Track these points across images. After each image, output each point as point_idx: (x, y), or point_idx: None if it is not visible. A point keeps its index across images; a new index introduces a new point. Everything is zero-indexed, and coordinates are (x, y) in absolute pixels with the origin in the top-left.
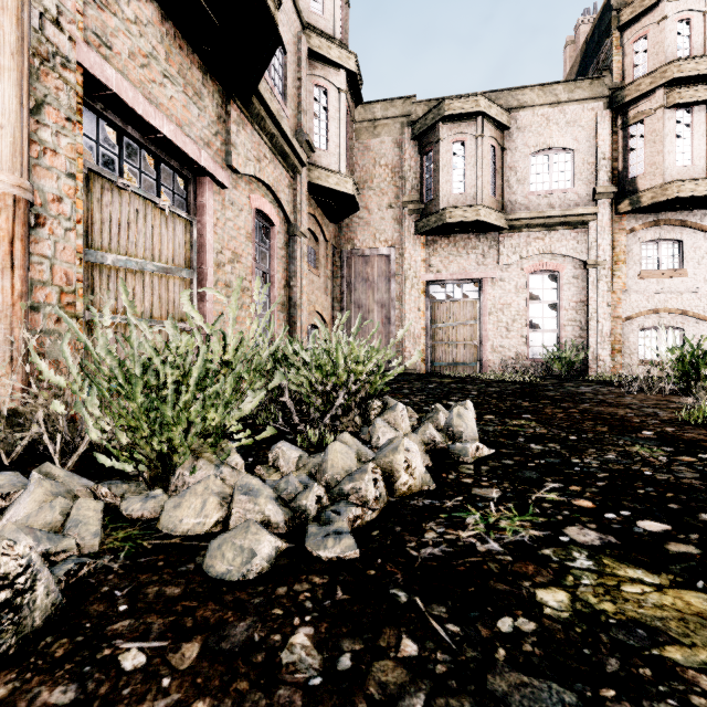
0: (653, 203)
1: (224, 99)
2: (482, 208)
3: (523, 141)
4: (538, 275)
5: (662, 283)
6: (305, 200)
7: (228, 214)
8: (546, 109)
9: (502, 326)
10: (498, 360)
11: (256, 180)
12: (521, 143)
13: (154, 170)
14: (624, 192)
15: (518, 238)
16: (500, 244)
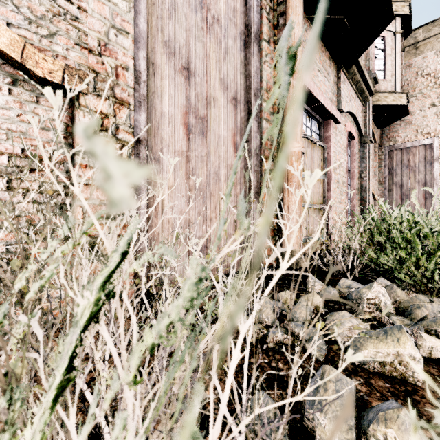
0: None
1: (336, 71)
2: None
3: None
4: None
5: None
6: (370, 118)
7: (337, 139)
8: None
9: None
10: None
11: (347, 113)
12: None
13: (309, 123)
14: None
15: None
16: None
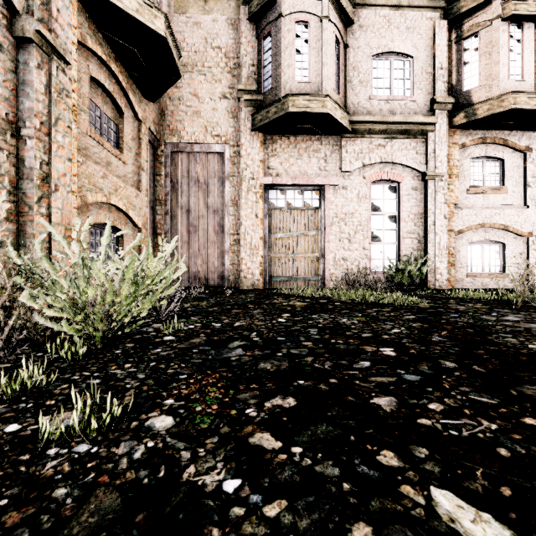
0: (489, 115)
1: None
2: (328, 99)
3: (365, 41)
4: (379, 185)
5: (487, 199)
6: None
7: None
8: (387, 11)
9: (344, 237)
10: (341, 274)
11: None
12: (364, 42)
13: None
14: (458, 106)
15: (361, 143)
16: (343, 149)
